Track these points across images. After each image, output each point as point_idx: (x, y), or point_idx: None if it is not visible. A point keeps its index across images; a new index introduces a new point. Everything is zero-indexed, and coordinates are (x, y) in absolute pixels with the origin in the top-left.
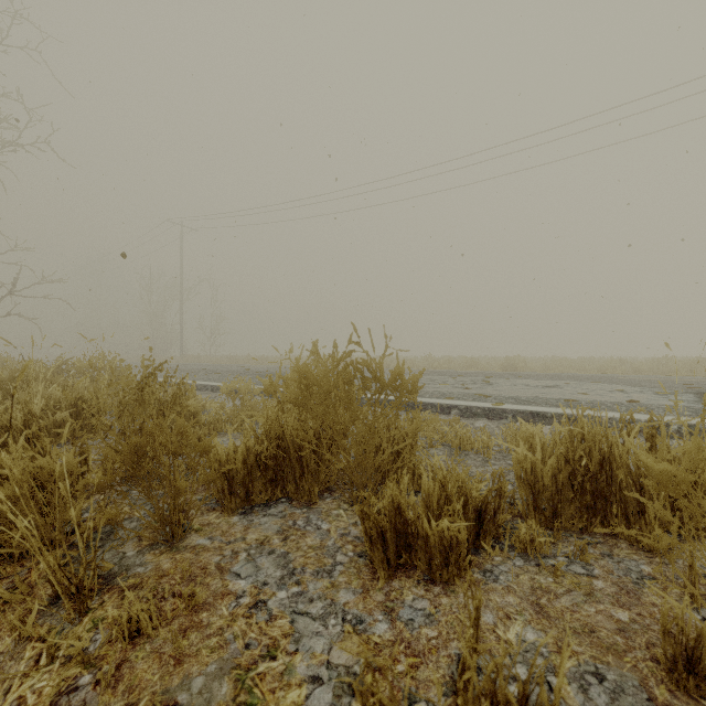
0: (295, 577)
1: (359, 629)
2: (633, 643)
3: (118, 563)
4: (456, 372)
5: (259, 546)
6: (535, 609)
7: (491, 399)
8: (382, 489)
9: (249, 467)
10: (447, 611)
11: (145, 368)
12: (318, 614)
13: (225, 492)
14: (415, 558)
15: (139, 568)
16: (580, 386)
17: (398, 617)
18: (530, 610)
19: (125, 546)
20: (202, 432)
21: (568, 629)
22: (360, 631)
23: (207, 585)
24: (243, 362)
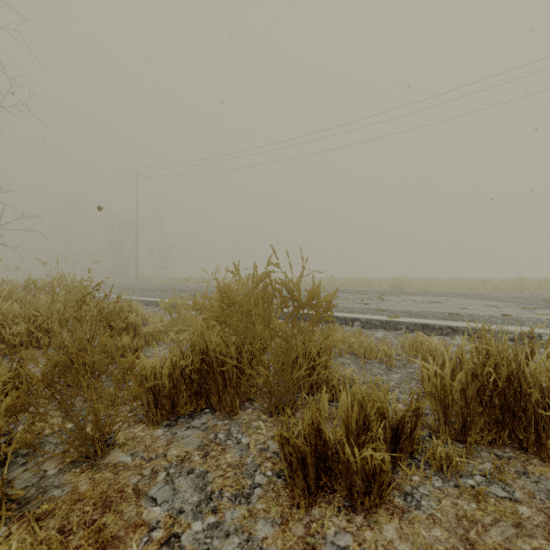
0: (212, 503)
1: None
2: None
3: (36, 483)
4: (355, 290)
5: (179, 464)
6: (466, 547)
7: (387, 313)
8: (298, 400)
9: (175, 380)
10: None
11: (82, 288)
12: None
13: (151, 406)
14: (334, 481)
15: (56, 490)
16: (458, 302)
17: None
18: (460, 548)
19: (47, 463)
20: (139, 344)
21: None
22: None
23: (121, 513)
24: (185, 282)
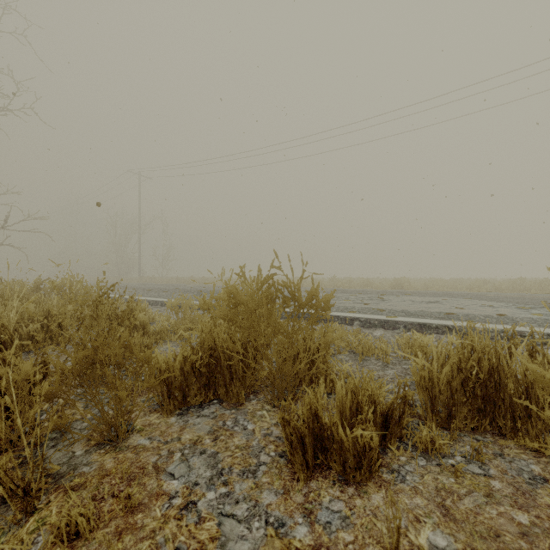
0: (223, 477)
1: (280, 532)
2: (537, 549)
3: (67, 462)
4: (355, 290)
5: (192, 446)
6: (442, 511)
7: (386, 313)
8: (299, 392)
9: (186, 373)
10: (361, 514)
11: (99, 289)
12: (243, 517)
13: (164, 396)
14: (330, 459)
15: (85, 468)
16: (456, 302)
17: (317, 519)
18: (437, 512)
19: (75, 446)
20: (149, 341)
21: (475, 533)
22: (281, 535)
23: (144, 485)
24: (187, 282)
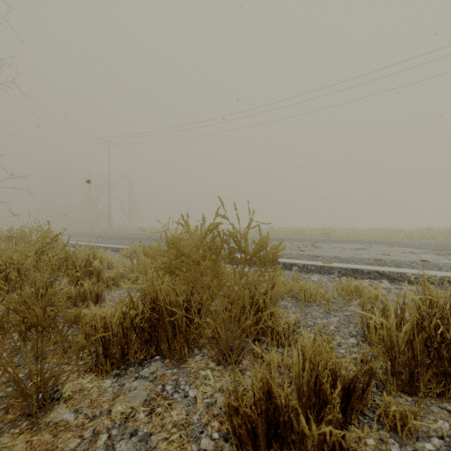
0: None
1: None
2: None
3: None
4: (291, 238)
5: (123, 423)
6: None
7: (320, 259)
8: (245, 348)
9: (125, 329)
10: None
11: (41, 239)
12: None
13: (99, 356)
14: (285, 449)
15: None
16: (381, 249)
17: None
18: None
19: None
20: (100, 289)
21: None
22: None
23: None
24: (149, 231)
